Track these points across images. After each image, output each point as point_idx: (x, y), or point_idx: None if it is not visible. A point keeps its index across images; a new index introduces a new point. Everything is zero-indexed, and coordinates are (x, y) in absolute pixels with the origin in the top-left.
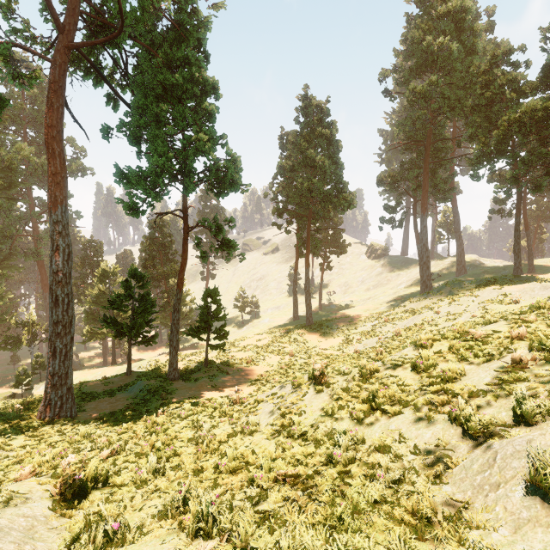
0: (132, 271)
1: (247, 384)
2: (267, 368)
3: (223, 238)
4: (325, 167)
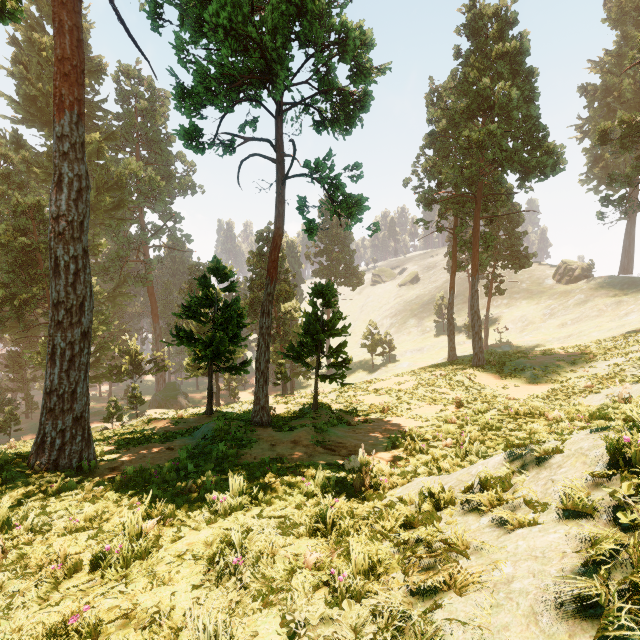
0: (213, 264)
1: (385, 445)
2: (418, 422)
3: (342, 194)
4: (510, 103)
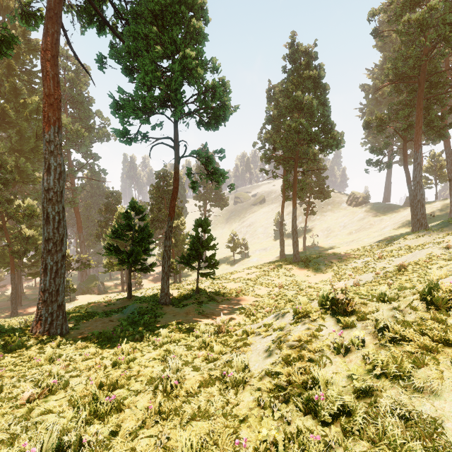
0: (132, 204)
1: (236, 313)
2: (256, 298)
3: (213, 168)
4: (312, 107)
